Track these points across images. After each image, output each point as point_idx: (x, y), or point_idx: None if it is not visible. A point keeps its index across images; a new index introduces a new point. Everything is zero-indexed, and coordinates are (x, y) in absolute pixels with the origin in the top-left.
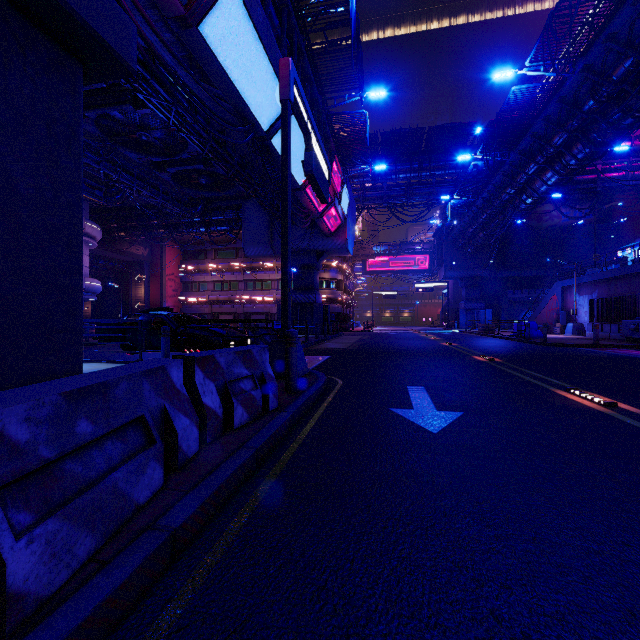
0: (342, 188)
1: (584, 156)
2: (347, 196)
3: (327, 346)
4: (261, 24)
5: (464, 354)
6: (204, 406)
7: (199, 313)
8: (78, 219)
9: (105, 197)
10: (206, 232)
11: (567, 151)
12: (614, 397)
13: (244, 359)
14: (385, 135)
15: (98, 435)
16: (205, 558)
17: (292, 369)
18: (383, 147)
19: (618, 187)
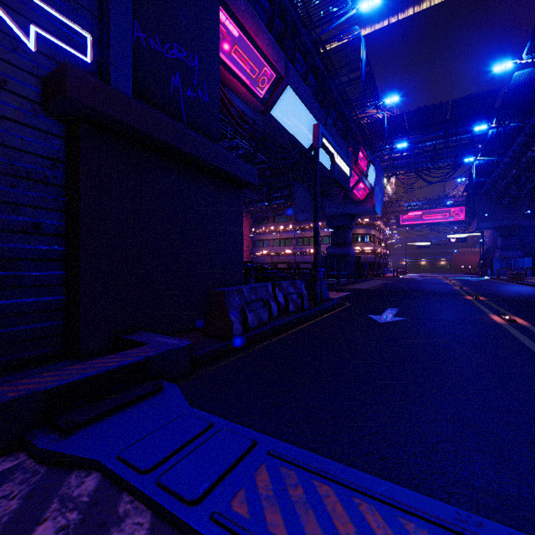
0: (368, 167)
1: None
2: (374, 171)
3: (353, 287)
4: (304, 95)
5: (460, 295)
6: (279, 301)
7: (263, 263)
8: (242, 238)
9: None
10: (269, 205)
11: None
12: (528, 319)
13: (293, 286)
14: (410, 114)
15: (255, 299)
16: (282, 334)
17: (317, 293)
18: (409, 123)
19: None
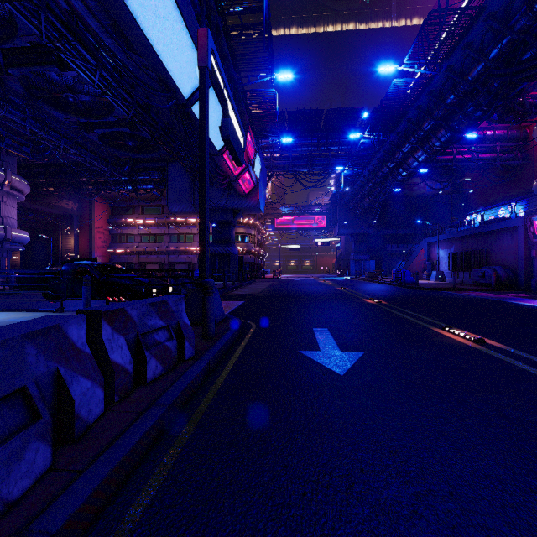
0: (255, 156)
1: (446, 139)
2: (259, 163)
3: (242, 292)
4: None
5: (356, 297)
6: (111, 363)
7: (127, 262)
8: None
9: (32, 153)
10: (133, 190)
11: (433, 135)
12: (480, 333)
13: (159, 310)
14: (291, 114)
15: None
16: None
17: (209, 316)
18: (289, 124)
19: (468, 166)
